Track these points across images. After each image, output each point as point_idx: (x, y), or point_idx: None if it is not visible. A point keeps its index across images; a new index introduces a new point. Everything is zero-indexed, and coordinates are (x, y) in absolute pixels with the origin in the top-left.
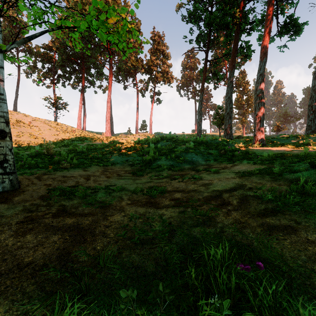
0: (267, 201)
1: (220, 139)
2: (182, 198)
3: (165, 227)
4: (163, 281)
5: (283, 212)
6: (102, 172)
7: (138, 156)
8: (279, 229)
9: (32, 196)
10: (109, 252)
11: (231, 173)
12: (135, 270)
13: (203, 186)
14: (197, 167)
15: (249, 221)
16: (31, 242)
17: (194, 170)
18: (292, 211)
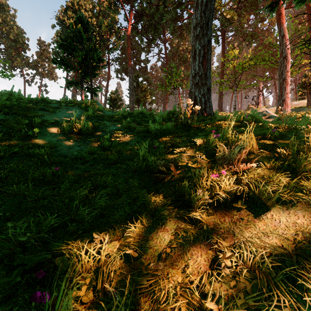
0: None
1: None
2: None
3: None
4: None
5: None
6: None
7: None
8: None
9: None
10: None
11: None
12: None
13: None
14: None
15: None
16: None
17: None
18: None
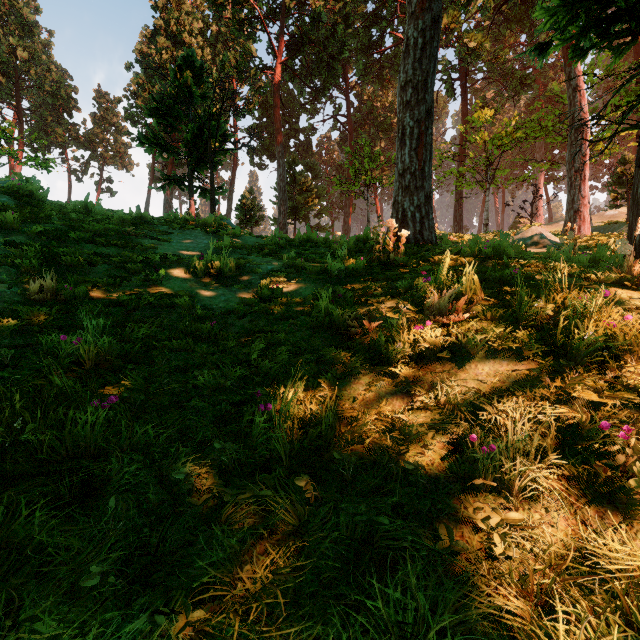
0: None
1: None
2: None
3: None
4: None
5: None
6: None
7: None
8: None
9: None
10: None
11: None
12: None
13: None
14: None
15: None
16: None
17: None
18: None
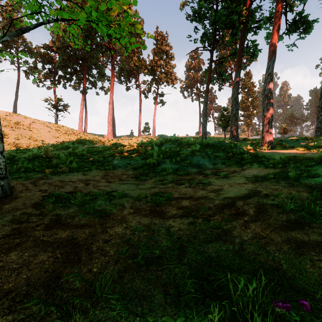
0: (289, 211)
1: (227, 141)
2: (191, 206)
3: (174, 242)
4: (174, 318)
5: (310, 224)
6: (103, 176)
7: (142, 159)
8: (310, 247)
9: (24, 203)
10: (108, 277)
11: (242, 178)
12: (138, 302)
13: (213, 193)
14: (204, 171)
15: (272, 236)
16: (15, 262)
17: (201, 174)
18: (321, 224)
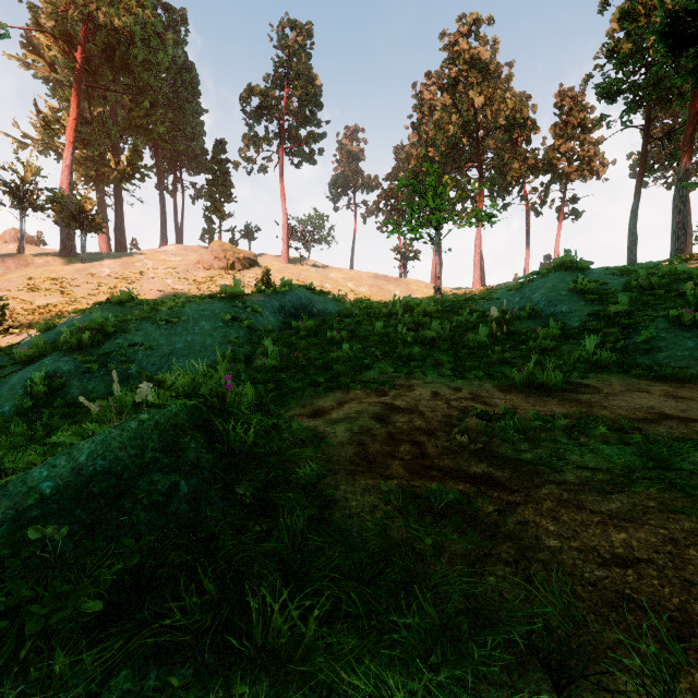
0: None
1: None
2: None
3: None
4: None
5: None
6: None
7: None
8: None
9: None
10: None
11: None
12: None
13: None
14: None
15: None
16: None
17: None
18: None
